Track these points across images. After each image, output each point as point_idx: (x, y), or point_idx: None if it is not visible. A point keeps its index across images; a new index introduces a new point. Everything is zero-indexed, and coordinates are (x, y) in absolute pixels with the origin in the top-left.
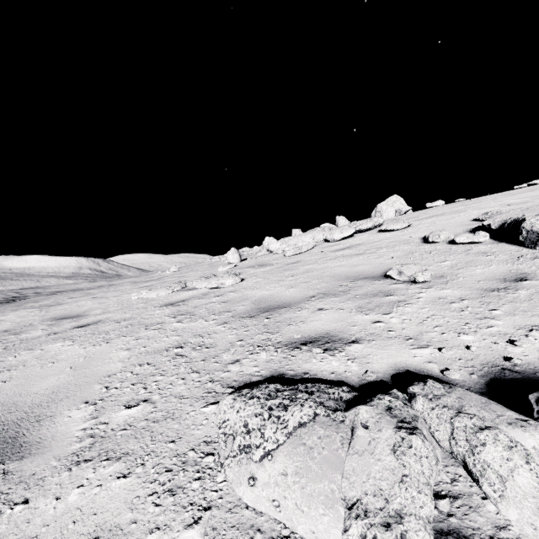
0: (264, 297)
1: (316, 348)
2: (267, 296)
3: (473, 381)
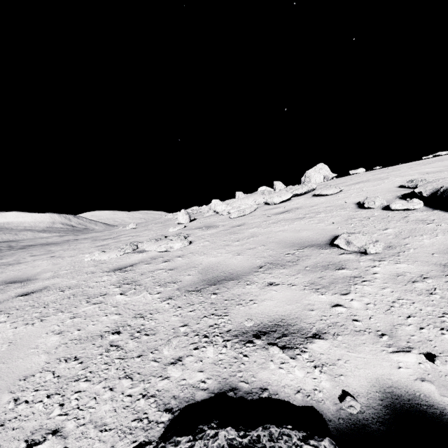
0: (211, 265)
1: (273, 346)
2: (214, 264)
3: None
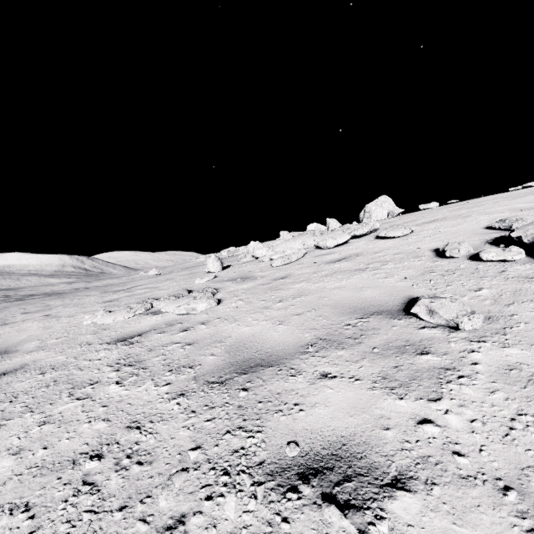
0: (242, 340)
1: (329, 506)
2: (247, 339)
3: None
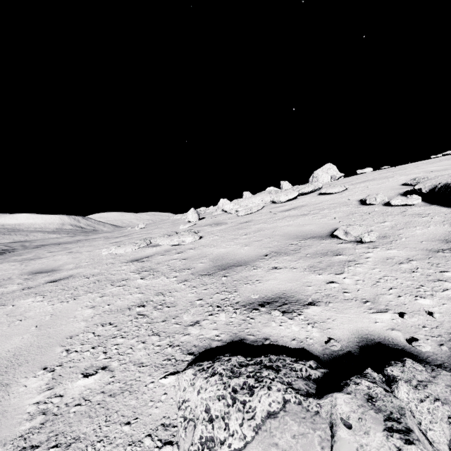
0: (221, 255)
1: (274, 310)
2: (224, 254)
3: (445, 353)
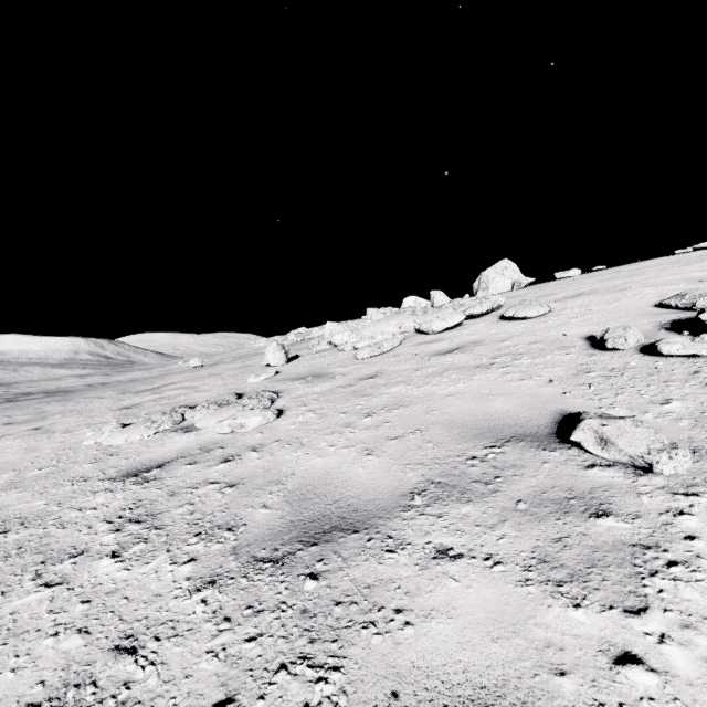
0: (312, 481)
1: None
2: (319, 479)
3: None
